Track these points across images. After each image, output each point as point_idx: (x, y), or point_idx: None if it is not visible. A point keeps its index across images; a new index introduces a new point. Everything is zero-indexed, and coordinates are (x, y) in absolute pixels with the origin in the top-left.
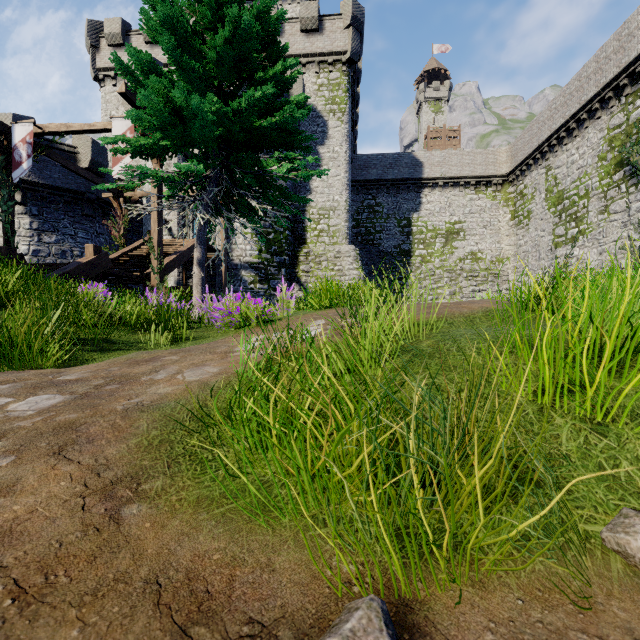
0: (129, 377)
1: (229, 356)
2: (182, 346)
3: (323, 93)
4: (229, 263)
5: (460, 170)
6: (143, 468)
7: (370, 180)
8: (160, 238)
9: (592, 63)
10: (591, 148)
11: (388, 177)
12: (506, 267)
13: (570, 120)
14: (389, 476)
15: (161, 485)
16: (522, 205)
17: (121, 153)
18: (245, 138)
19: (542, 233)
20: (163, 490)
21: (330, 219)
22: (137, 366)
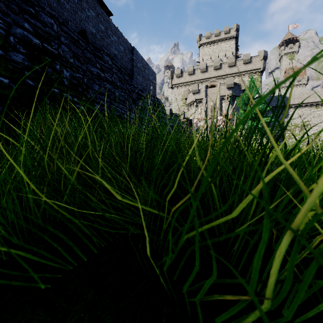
0: None
1: None
2: None
3: None
4: None
5: (308, 100)
6: None
7: None
8: None
9: None
10: None
11: (273, 105)
12: None
13: None
14: None
15: None
16: None
17: None
18: None
19: None
20: None
21: None
22: None
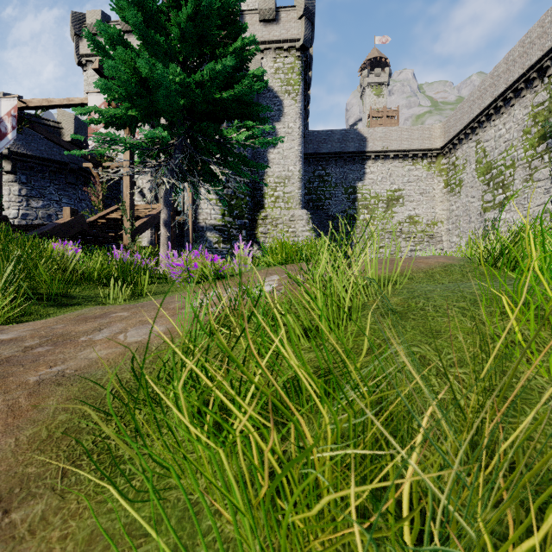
0: (68, 336)
1: (180, 313)
2: (140, 301)
3: (279, 76)
4: (196, 225)
5: (399, 144)
6: (24, 480)
7: (320, 153)
8: (132, 202)
9: (518, 48)
10: (517, 123)
11: (336, 150)
12: (440, 229)
13: (498, 99)
14: (375, 510)
15: (42, 511)
16: (454, 175)
17: (94, 123)
18: (208, 110)
19: (472, 199)
20: (42, 520)
21: (285, 187)
22: (83, 323)
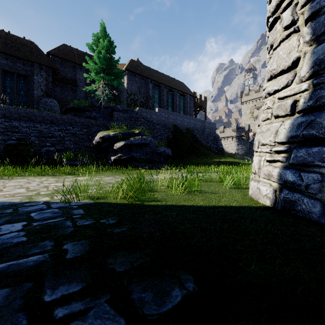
0: None
1: None
2: None
3: None
4: None
5: None
6: None
7: None
8: None
9: None
10: None
11: None
12: None
13: None
14: None
15: None
16: None
17: None
18: None
19: None
20: None
21: None
22: None
